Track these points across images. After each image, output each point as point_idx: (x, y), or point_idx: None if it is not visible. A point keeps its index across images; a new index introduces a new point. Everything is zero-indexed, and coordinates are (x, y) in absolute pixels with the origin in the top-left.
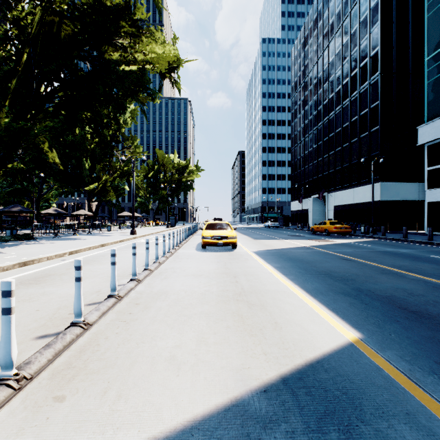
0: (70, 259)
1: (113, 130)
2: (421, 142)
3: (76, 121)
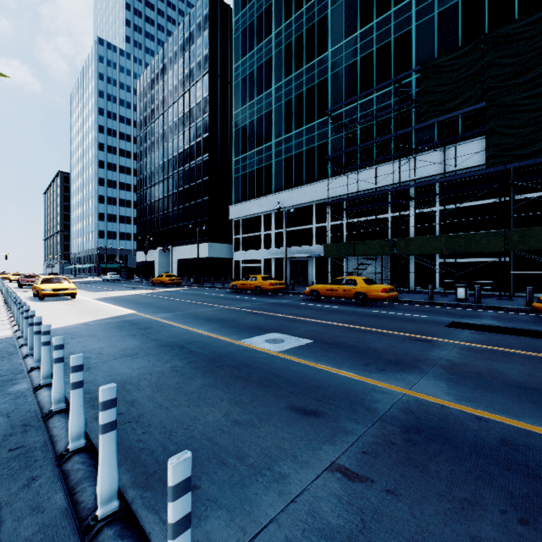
0: None
1: None
2: (231, 217)
3: None
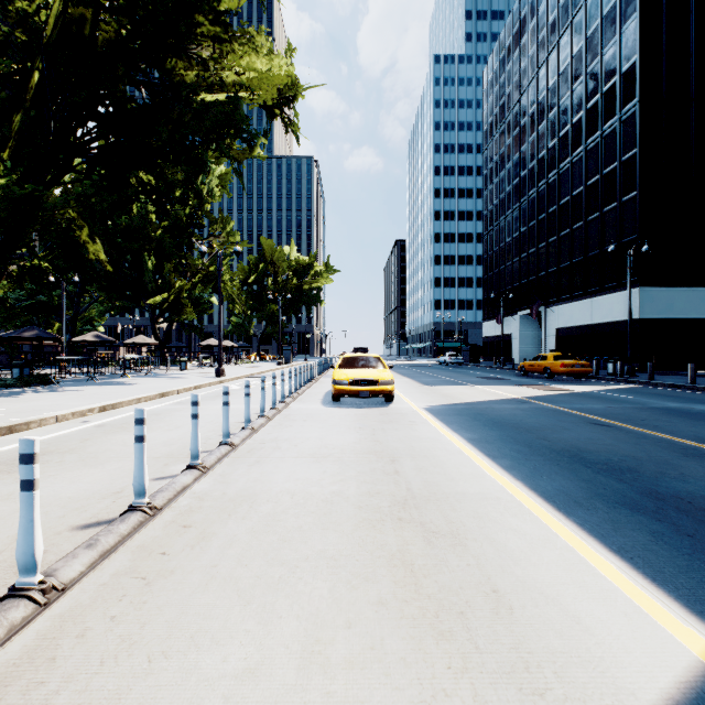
0: (97, 420)
1: (191, 207)
2: None
3: (125, 187)
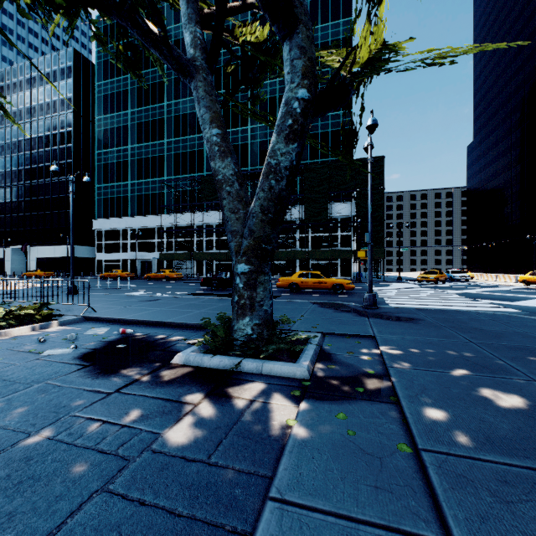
0: None
1: None
2: (94, 228)
3: None
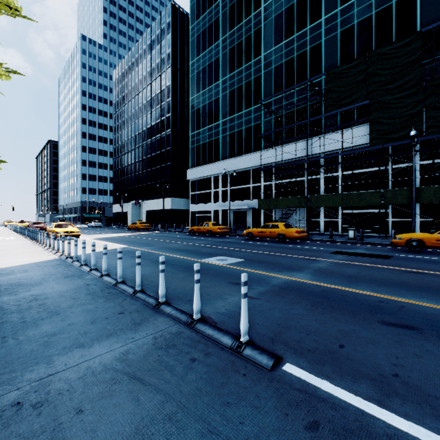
0: None
1: None
2: (188, 178)
3: None
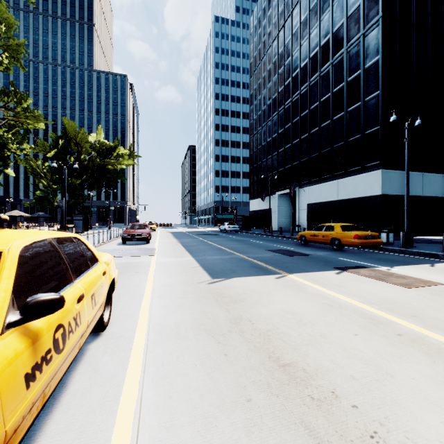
0: None
1: None
2: None
3: None
